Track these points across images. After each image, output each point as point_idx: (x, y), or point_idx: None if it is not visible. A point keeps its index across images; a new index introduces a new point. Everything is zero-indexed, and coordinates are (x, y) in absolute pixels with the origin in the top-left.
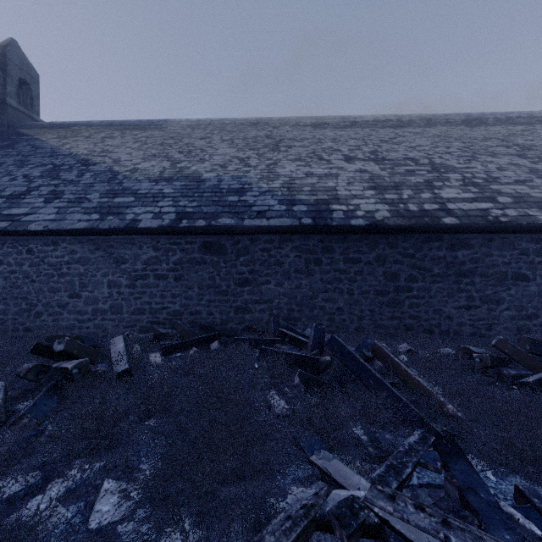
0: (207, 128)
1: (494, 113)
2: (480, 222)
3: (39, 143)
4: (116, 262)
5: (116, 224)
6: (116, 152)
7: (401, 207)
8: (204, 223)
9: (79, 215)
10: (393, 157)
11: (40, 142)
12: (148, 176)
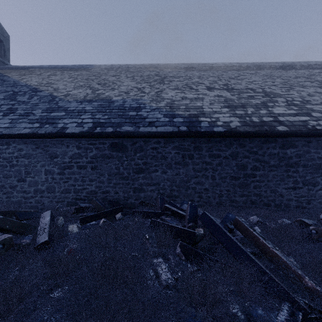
0: (117, 70)
1: (300, 62)
2: (303, 129)
3: (6, 78)
4: (50, 157)
5: (50, 130)
6: (56, 84)
7: (247, 119)
8: (112, 130)
9: (25, 124)
10: (238, 87)
11: (7, 77)
12: (76, 99)
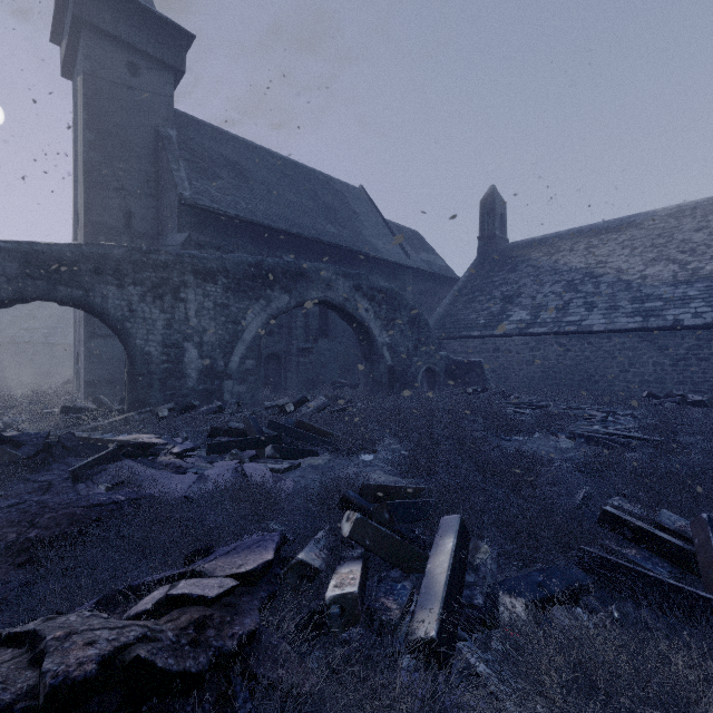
0: (694, 214)
1: None
2: None
3: (535, 263)
4: (659, 349)
5: (662, 324)
6: (612, 262)
7: None
8: None
9: (623, 319)
10: None
11: (534, 262)
12: (662, 282)
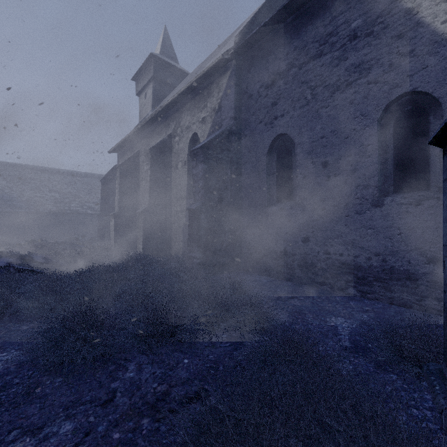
0: None
1: None
2: (75, 212)
3: None
4: None
5: None
6: None
7: (59, 208)
8: (1, 210)
9: None
10: (65, 191)
11: None
12: None
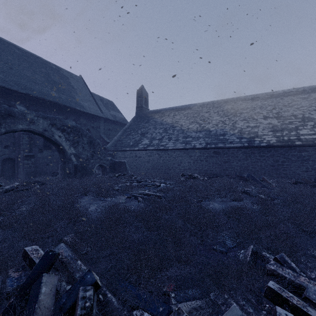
0: (207, 106)
1: None
2: (310, 143)
3: (155, 120)
4: (189, 157)
5: (190, 147)
6: (180, 122)
7: (281, 138)
8: (214, 146)
9: (179, 144)
10: (285, 115)
11: (155, 119)
12: (193, 130)
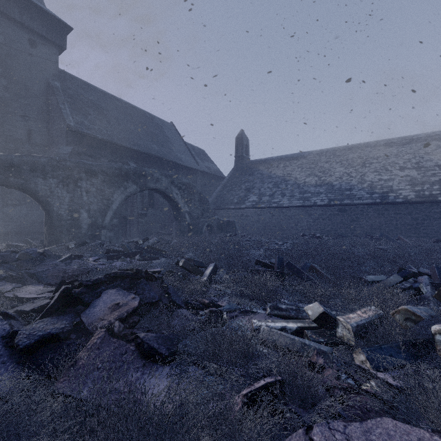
0: (326, 155)
1: None
2: None
3: (261, 172)
4: (309, 215)
5: (309, 204)
6: (293, 174)
7: (421, 193)
8: (339, 203)
9: (295, 201)
10: (428, 165)
11: (261, 171)
12: (311, 185)
